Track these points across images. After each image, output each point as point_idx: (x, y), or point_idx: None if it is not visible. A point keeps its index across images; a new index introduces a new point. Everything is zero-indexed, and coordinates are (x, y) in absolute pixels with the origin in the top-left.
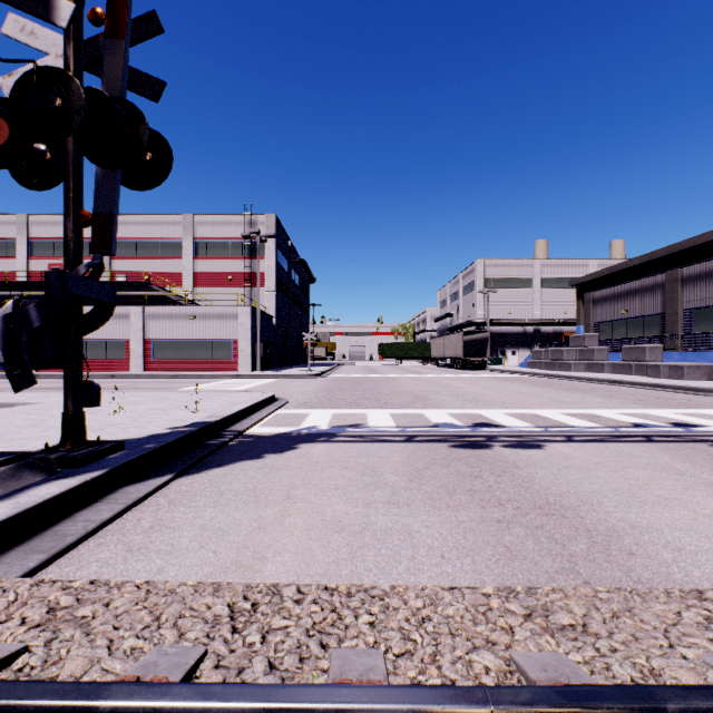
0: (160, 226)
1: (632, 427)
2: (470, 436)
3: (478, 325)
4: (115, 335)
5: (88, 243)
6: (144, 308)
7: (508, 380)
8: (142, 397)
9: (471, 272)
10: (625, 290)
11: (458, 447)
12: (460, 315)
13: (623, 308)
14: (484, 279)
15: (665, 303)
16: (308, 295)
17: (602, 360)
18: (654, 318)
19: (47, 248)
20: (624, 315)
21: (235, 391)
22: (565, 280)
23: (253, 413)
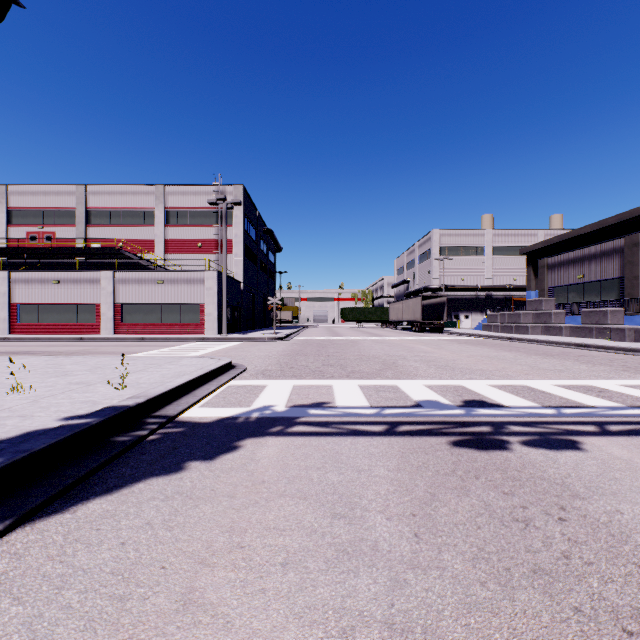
0: (133, 196)
1: None
2: (469, 423)
3: (434, 291)
4: (86, 299)
5: (65, 212)
6: (114, 272)
7: (470, 343)
8: (81, 365)
9: (427, 241)
10: (581, 255)
11: (462, 445)
12: (416, 282)
13: (579, 272)
14: (439, 247)
15: (624, 267)
16: (274, 263)
17: (559, 323)
18: (612, 282)
19: (25, 217)
20: (580, 280)
21: (189, 357)
22: (515, 248)
23: (199, 387)
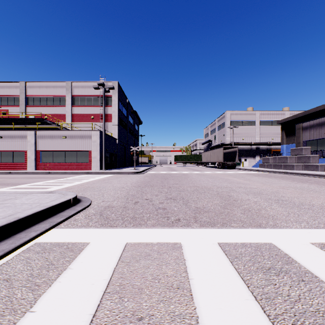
0: (53, 88)
1: None
2: None
3: (227, 145)
4: (18, 148)
5: (13, 98)
6: (35, 131)
7: (263, 176)
8: None
9: (223, 118)
10: None
11: None
12: (216, 141)
13: None
14: (230, 121)
15: None
16: (138, 130)
17: (315, 163)
18: None
19: None
20: None
21: (38, 192)
22: (272, 121)
23: None
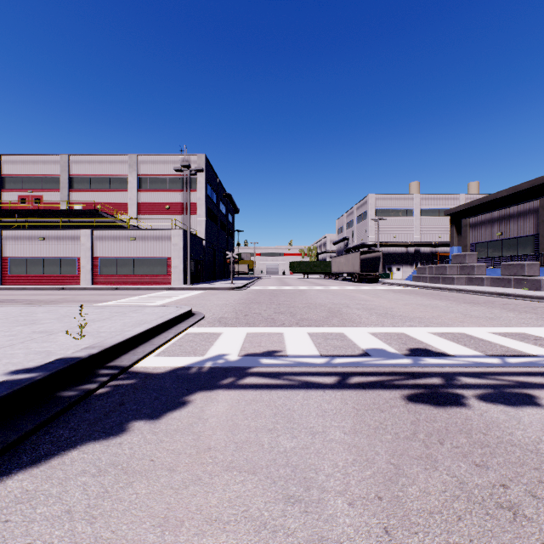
0: (110, 164)
1: None
2: (419, 374)
3: (370, 247)
4: (68, 254)
5: (51, 178)
6: (92, 230)
7: (404, 292)
8: (51, 313)
9: (364, 204)
10: (500, 215)
11: (418, 401)
12: (355, 239)
13: (498, 230)
14: (374, 209)
15: (539, 226)
16: (233, 223)
17: (481, 275)
18: (527, 238)
19: (17, 183)
20: (499, 237)
21: (153, 306)
22: (439, 210)
23: (158, 335)
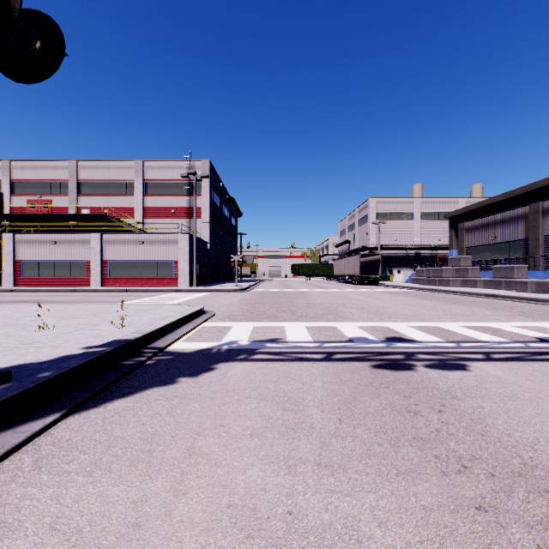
0: (117, 170)
1: (539, 342)
2: (388, 353)
3: (371, 250)
4: (78, 257)
5: (59, 183)
6: (102, 235)
7: (400, 294)
8: (83, 310)
9: (365, 207)
10: (493, 220)
11: (380, 367)
12: (356, 242)
13: (491, 235)
14: (375, 213)
15: (528, 230)
16: (236, 226)
17: (474, 277)
18: (518, 242)
19: (26, 188)
20: (492, 241)
21: (169, 305)
22: (439, 214)
23: (179, 327)
